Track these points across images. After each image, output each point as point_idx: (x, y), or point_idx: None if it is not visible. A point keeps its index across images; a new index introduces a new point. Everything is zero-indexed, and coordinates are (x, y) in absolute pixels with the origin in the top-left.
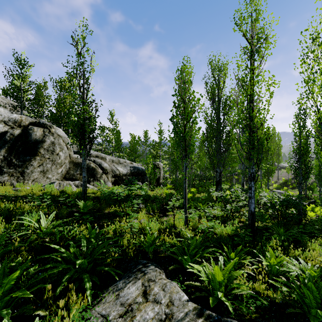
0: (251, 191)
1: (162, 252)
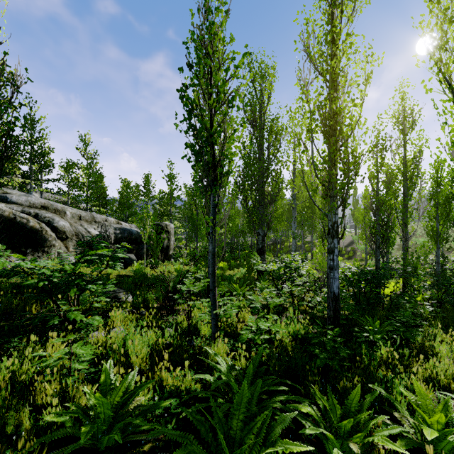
0: (333, 256)
1: (149, 432)
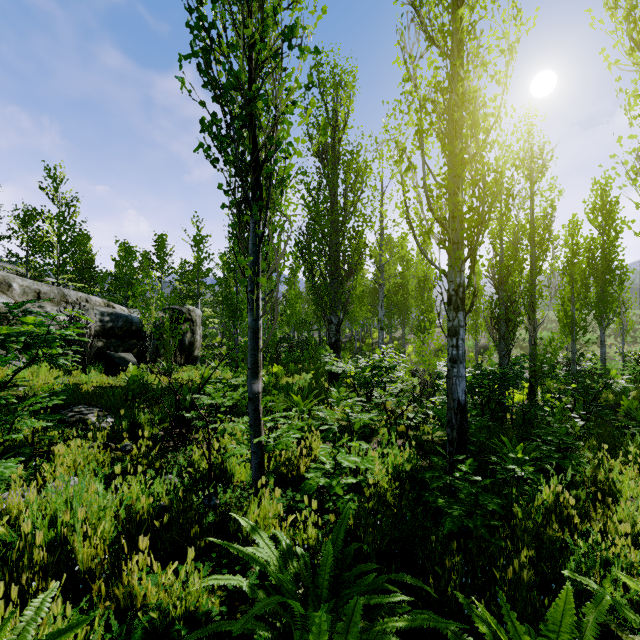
0: (457, 341)
1: None
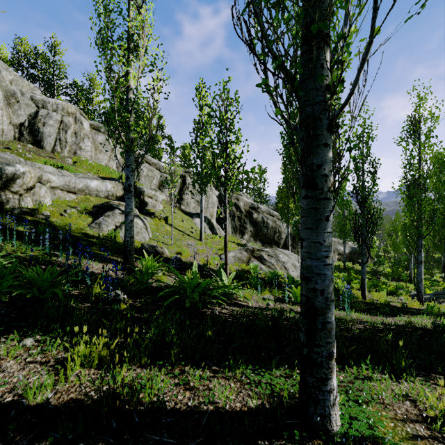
0: None
1: None
